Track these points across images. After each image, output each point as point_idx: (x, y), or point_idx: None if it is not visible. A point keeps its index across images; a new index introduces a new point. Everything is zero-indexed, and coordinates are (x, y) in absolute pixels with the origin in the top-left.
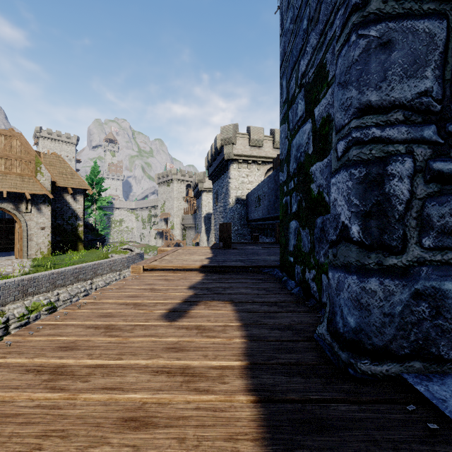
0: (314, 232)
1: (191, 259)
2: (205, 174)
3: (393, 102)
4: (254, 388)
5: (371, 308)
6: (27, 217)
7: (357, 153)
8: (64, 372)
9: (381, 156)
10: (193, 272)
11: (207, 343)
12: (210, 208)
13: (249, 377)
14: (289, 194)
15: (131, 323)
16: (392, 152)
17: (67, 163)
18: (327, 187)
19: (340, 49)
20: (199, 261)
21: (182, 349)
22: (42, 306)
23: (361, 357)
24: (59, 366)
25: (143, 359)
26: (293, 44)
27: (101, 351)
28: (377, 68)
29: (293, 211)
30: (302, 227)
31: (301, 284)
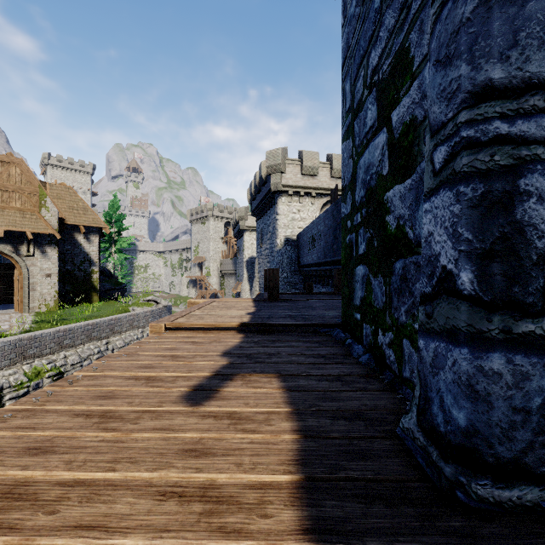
0: (391, 280)
1: (228, 315)
2: (247, 209)
3: (528, 79)
4: (313, 526)
5: (493, 399)
6: (29, 261)
7: (468, 161)
8: (23, 494)
9: (509, 164)
10: (229, 332)
11: (242, 442)
12: (254, 251)
13: (304, 505)
14: (355, 231)
15: (137, 409)
16: (526, 158)
17: (79, 196)
18: (411, 218)
19: (438, 11)
20: (238, 318)
21: (206, 453)
22: (45, 371)
23: (477, 475)
24: (18, 484)
25: (145, 471)
26: (360, 32)
27: (86, 455)
28: (503, 27)
29: (360, 253)
30: (373, 274)
31: (372, 350)
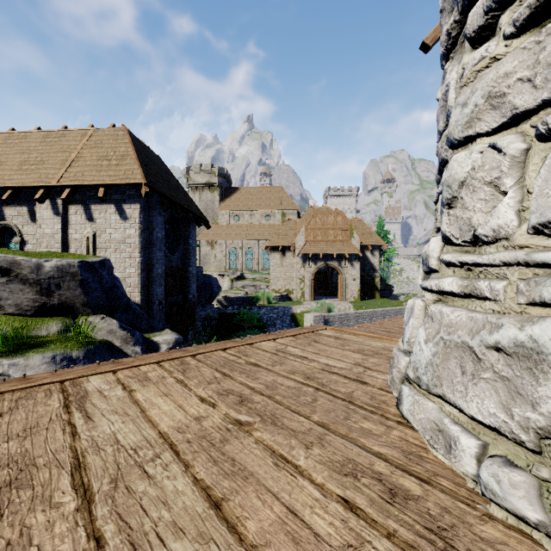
0: None
1: None
2: None
3: None
4: None
5: None
6: (345, 270)
7: None
8: None
9: None
10: None
11: None
12: None
13: None
14: None
15: None
16: None
17: (366, 224)
18: None
19: None
20: None
21: None
22: None
23: None
24: None
25: None
26: None
27: None
28: None
29: None
30: None
31: None
